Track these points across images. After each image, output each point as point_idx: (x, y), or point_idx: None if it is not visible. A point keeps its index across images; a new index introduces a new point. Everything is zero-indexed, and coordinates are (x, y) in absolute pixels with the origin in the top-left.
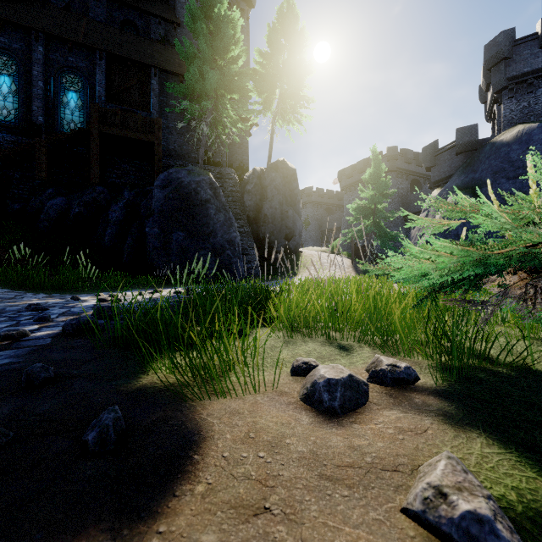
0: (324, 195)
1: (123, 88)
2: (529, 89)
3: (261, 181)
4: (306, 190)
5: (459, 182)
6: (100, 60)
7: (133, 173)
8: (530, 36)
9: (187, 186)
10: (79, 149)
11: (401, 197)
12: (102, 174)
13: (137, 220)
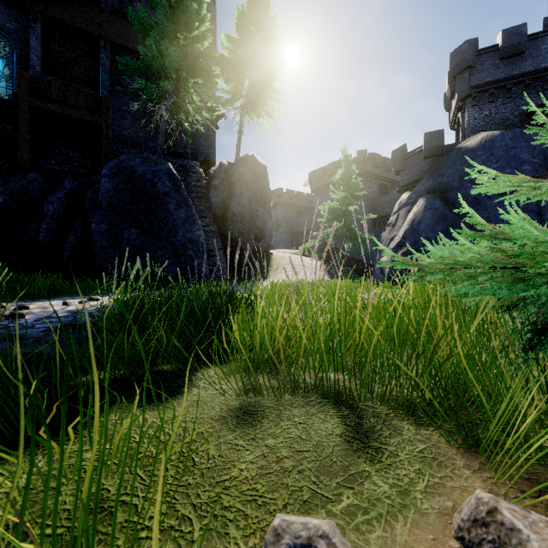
0: (295, 197)
1: (64, 59)
2: (491, 98)
3: (228, 176)
4: (276, 191)
5: (428, 186)
6: (34, 23)
7: (77, 159)
8: (491, 48)
9: (141, 176)
10: (5, 127)
11: (370, 201)
12: (36, 158)
13: (82, 215)
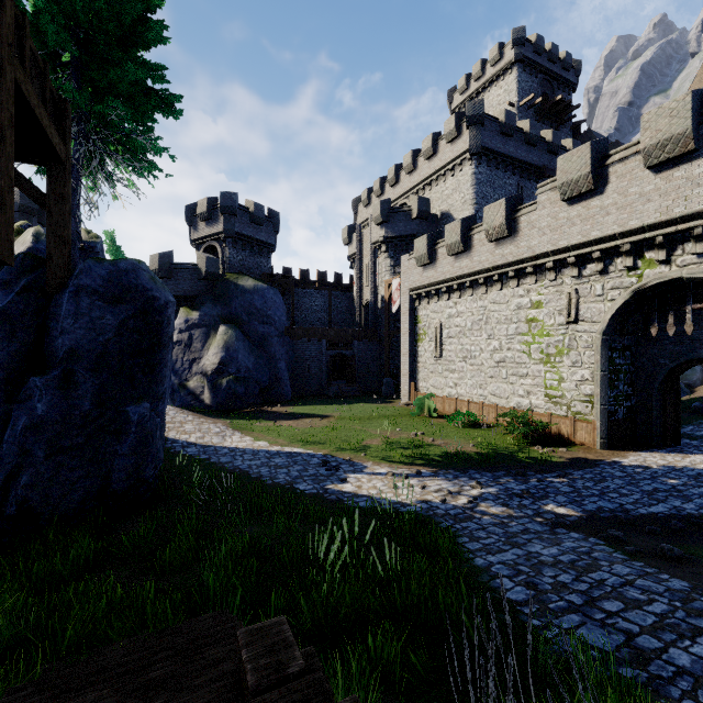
0: None
1: None
2: (244, 247)
3: None
4: None
5: (219, 312)
6: None
7: None
8: (246, 208)
9: (162, 309)
10: None
11: None
12: None
13: None
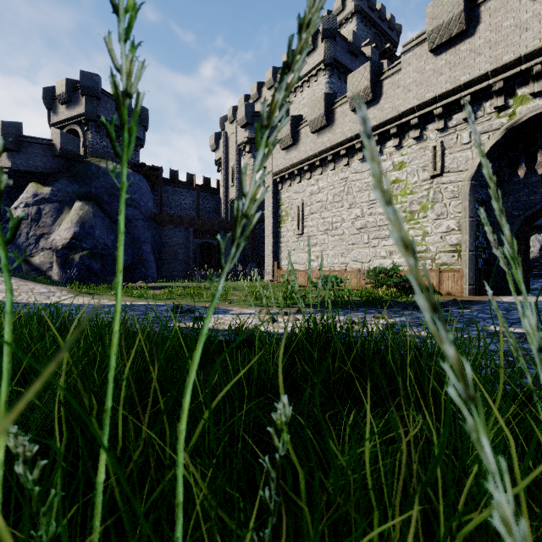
0: None
1: None
2: None
3: None
4: None
5: (76, 189)
6: None
7: None
8: (111, 95)
9: None
10: None
11: None
12: None
13: None
